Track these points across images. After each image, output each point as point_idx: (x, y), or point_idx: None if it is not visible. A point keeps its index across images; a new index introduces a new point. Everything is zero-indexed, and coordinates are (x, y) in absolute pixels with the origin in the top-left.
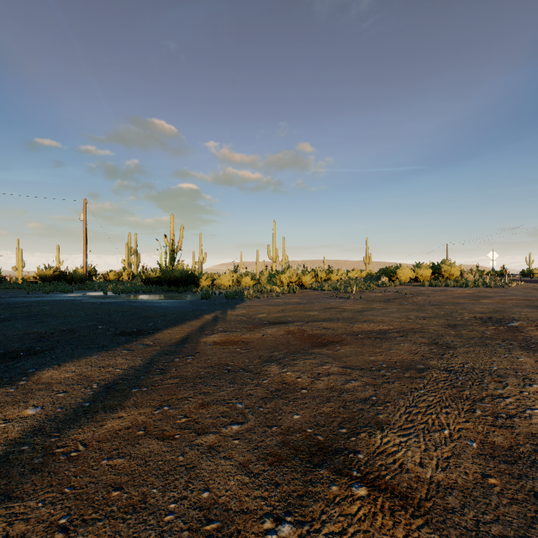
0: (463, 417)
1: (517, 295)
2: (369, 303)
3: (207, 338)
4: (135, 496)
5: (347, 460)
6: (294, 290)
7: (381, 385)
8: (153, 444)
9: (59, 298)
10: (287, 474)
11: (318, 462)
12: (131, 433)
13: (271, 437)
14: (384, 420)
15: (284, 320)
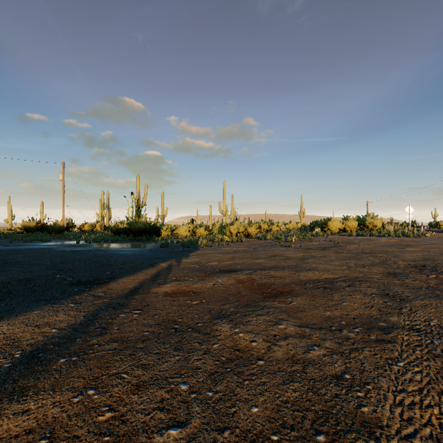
0: None
1: (436, 244)
2: (309, 251)
3: (158, 288)
4: None
5: None
6: (242, 239)
7: (349, 353)
8: None
9: (36, 246)
10: None
11: None
12: None
13: None
14: (372, 419)
15: (234, 268)
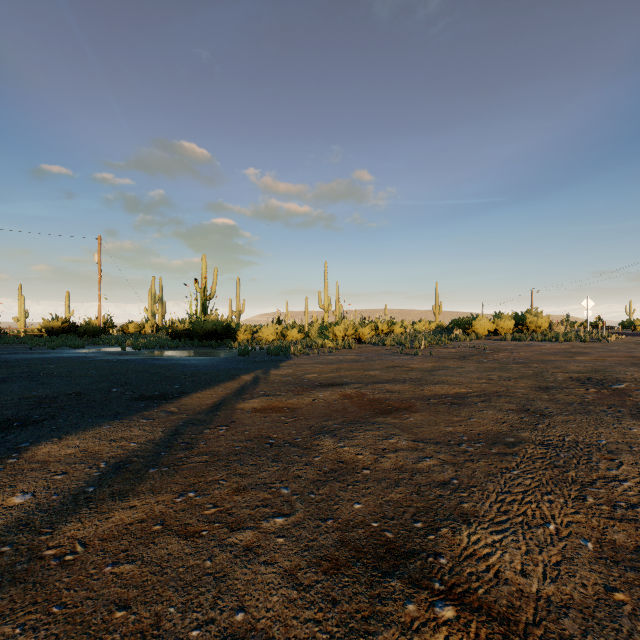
0: (571, 507)
1: (618, 351)
2: (441, 361)
3: (244, 403)
4: (146, 618)
5: (426, 566)
6: (350, 345)
7: (463, 464)
8: (173, 543)
9: (67, 354)
10: (347, 586)
11: (387, 569)
12: (145, 528)
13: (325, 534)
14: (470, 511)
15: (339, 382)
